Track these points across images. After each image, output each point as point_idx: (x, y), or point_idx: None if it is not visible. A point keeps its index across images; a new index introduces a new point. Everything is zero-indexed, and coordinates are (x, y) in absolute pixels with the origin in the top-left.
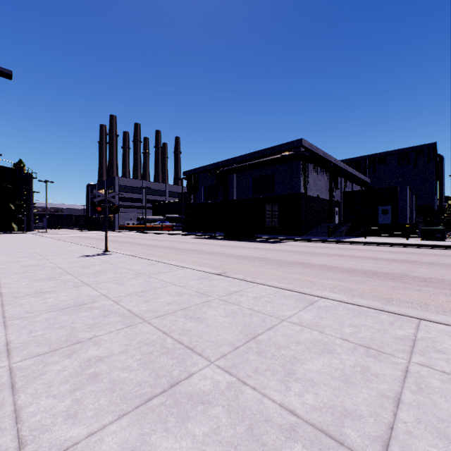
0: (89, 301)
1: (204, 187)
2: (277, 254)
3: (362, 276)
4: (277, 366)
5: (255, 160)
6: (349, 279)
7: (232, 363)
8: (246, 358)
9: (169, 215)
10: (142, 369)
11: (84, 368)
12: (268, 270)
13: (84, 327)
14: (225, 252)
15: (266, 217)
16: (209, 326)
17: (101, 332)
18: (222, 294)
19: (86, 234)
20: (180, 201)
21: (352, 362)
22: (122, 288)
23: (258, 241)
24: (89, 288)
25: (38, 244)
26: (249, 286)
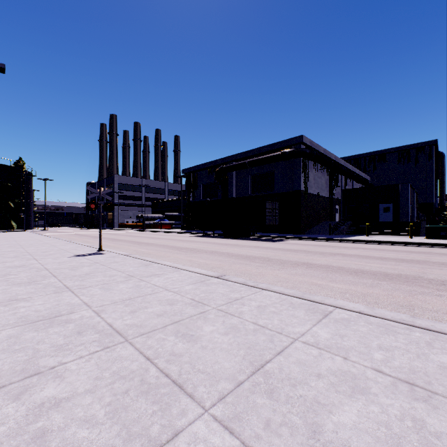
0: (67, 311)
1: (203, 184)
2: (278, 254)
3: (373, 278)
4: (295, 417)
5: (254, 157)
6: (360, 282)
7: (234, 412)
8: (253, 402)
9: (168, 213)
10: (110, 423)
11: (30, 419)
12: (270, 272)
13: (49, 349)
14: (225, 251)
15: (265, 215)
16: (204, 348)
17: (69, 358)
18: (220, 303)
19: (85, 232)
20: (179, 199)
21: (398, 410)
22: (108, 294)
23: (258, 239)
24: (70, 294)
25: (32, 243)
26: (252, 292)
